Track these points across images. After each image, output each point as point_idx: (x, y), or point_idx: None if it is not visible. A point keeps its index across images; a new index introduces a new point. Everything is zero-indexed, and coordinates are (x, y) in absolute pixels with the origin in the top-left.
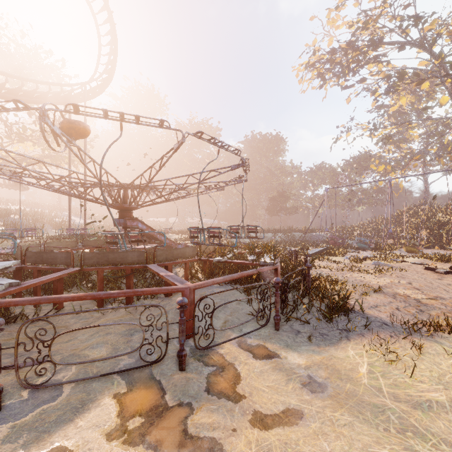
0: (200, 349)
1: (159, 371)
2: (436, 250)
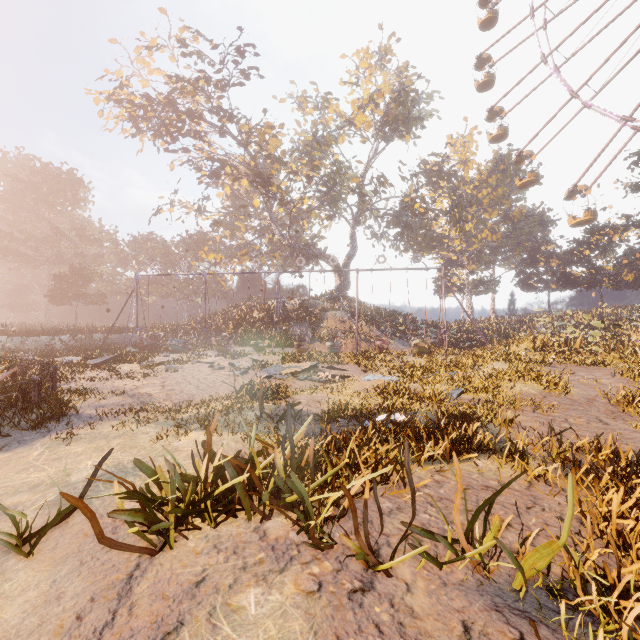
0: None
1: None
2: (246, 347)
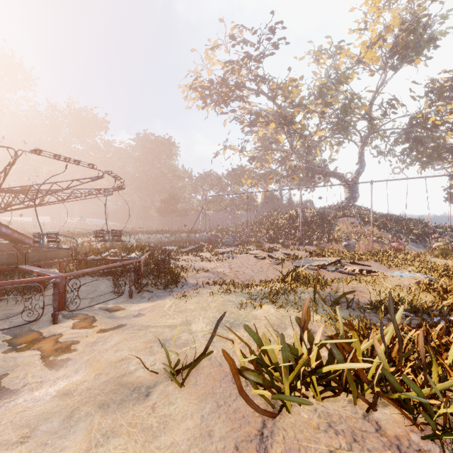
0: (70, 311)
1: (37, 327)
2: (275, 244)
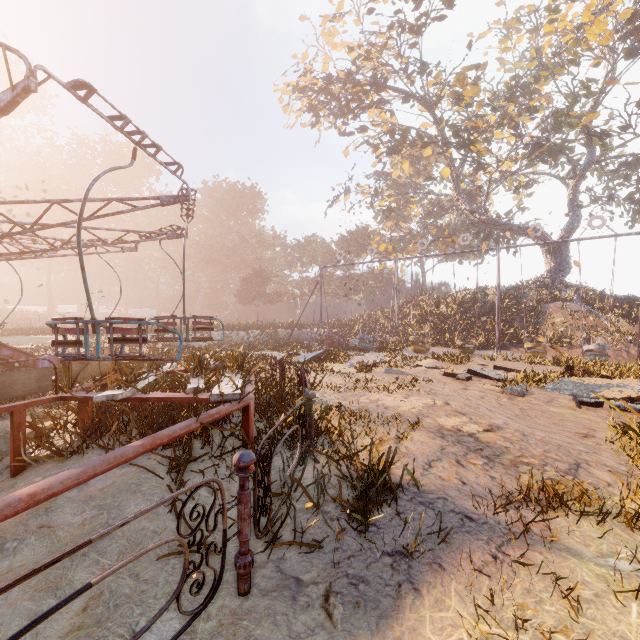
0: None
1: None
2: (441, 348)
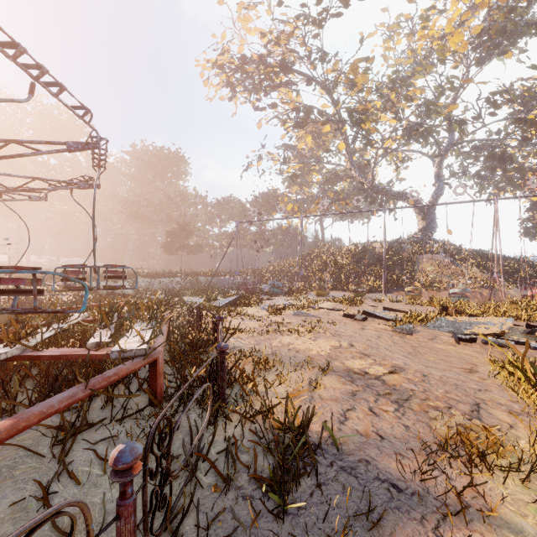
0: None
1: None
2: (338, 292)
